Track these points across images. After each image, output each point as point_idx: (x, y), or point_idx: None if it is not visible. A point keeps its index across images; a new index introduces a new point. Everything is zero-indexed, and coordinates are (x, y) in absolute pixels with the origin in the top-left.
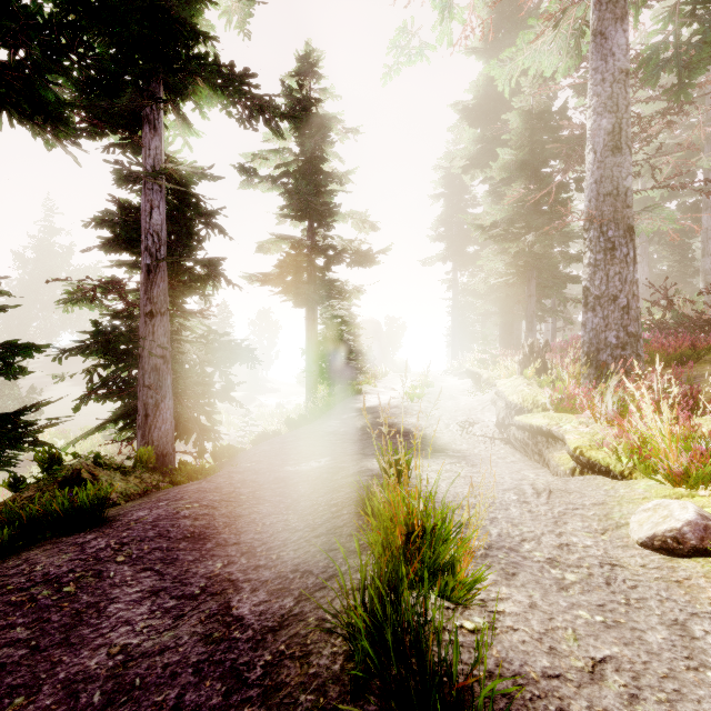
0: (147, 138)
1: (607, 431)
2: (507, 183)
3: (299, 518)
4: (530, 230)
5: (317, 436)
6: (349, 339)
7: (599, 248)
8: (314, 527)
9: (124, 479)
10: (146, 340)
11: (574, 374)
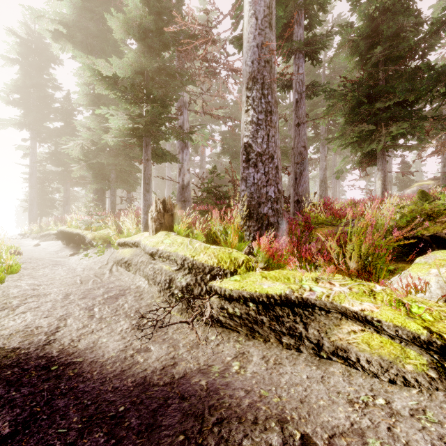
0: None
1: (378, 288)
2: None
3: None
4: (148, 100)
5: None
6: None
7: (261, 108)
8: None
9: None
10: None
11: (238, 227)
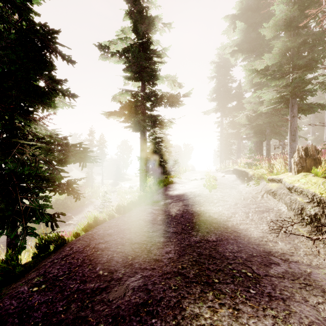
0: None
1: None
2: (261, 56)
3: None
4: (293, 70)
5: (136, 226)
6: (165, 151)
7: None
8: None
9: None
10: None
11: None
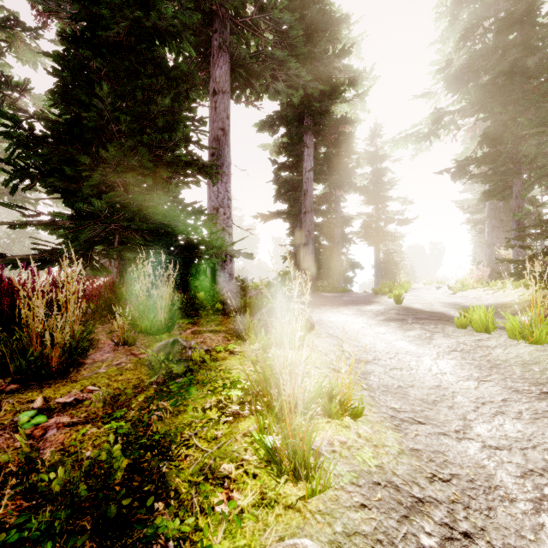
0: (337, 208)
1: None
2: None
3: None
4: None
5: None
6: (396, 260)
7: (489, 227)
8: None
9: None
10: (337, 261)
11: (483, 271)
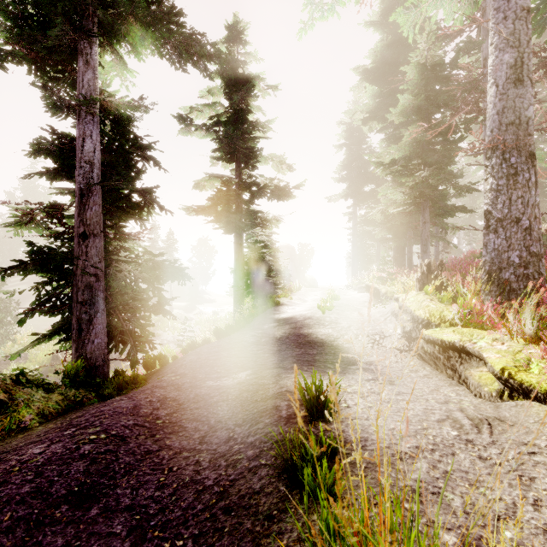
0: (80, 71)
1: (529, 350)
2: (400, 131)
3: (211, 459)
4: (425, 166)
5: (240, 346)
6: (269, 260)
7: (501, 174)
8: (225, 484)
9: (46, 397)
10: (79, 259)
11: (476, 291)
